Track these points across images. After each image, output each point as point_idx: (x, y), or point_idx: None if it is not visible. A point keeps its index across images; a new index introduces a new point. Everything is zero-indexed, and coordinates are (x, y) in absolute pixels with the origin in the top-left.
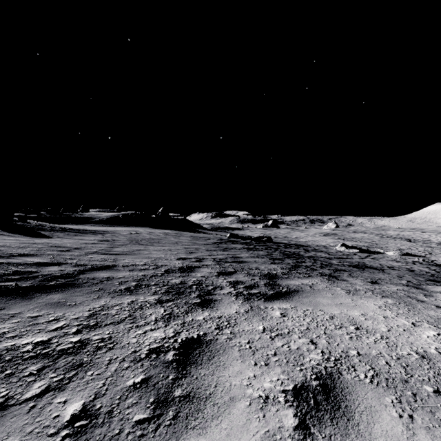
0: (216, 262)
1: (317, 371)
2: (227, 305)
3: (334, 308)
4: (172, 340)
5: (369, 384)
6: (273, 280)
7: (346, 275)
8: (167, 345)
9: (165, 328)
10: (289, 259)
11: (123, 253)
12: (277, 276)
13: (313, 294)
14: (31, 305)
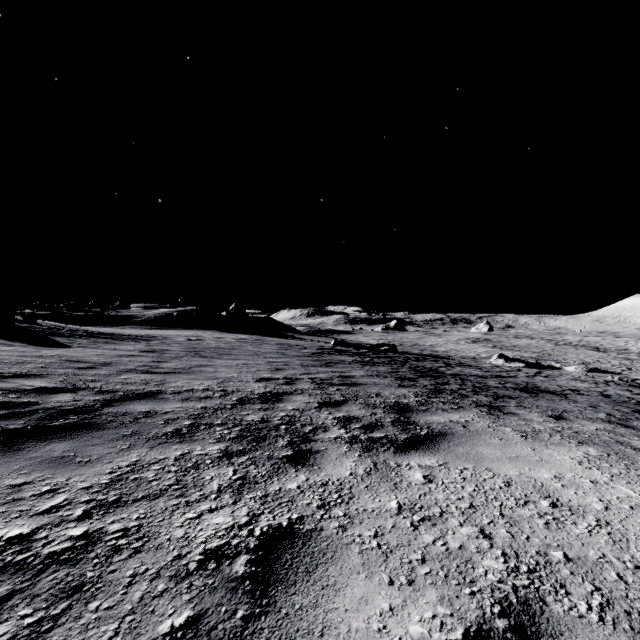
0: (315, 385)
1: (501, 597)
2: (336, 461)
3: (508, 465)
4: (245, 532)
5: (599, 624)
6: (405, 415)
7: (514, 405)
8: (235, 543)
9: (234, 506)
10: (425, 379)
11: (175, 372)
12: (410, 408)
13: (470, 440)
14: (16, 463)
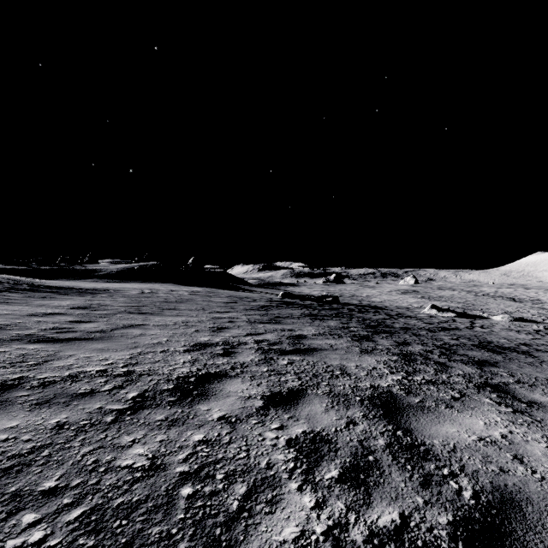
0: (261, 355)
1: None
2: None
3: None
4: None
5: None
6: (401, 424)
7: (512, 379)
8: None
9: None
10: (381, 336)
11: (86, 337)
12: (398, 402)
13: None
14: None
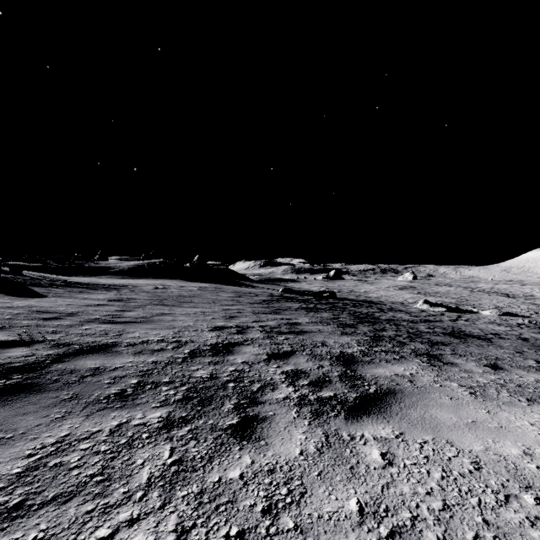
0: (265, 334)
1: None
2: (285, 432)
3: (469, 435)
4: None
5: None
6: (351, 368)
7: (450, 352)
8: None
9: (161, 513)
10: (364, 325)
11: (136, 321)
12: (355, 359)
13: (420, 399)
14: None
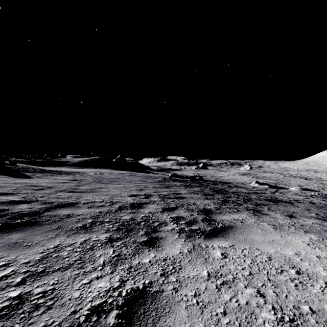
0: (160, 199)
1: None
2: (171, 244)
3: (268, 246)
4: (116, 293)
5: None
6: (209, 216)
7: (266, 209)
8: (110, 301)
9: (111, 275)
10: (218, 194)
11: (86, 191)
12: (211, 211)
13: (245, 230)
14: None
